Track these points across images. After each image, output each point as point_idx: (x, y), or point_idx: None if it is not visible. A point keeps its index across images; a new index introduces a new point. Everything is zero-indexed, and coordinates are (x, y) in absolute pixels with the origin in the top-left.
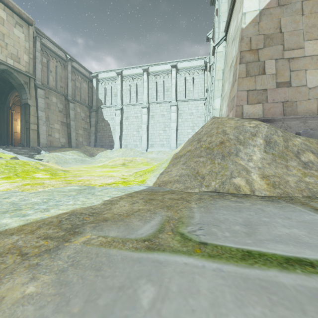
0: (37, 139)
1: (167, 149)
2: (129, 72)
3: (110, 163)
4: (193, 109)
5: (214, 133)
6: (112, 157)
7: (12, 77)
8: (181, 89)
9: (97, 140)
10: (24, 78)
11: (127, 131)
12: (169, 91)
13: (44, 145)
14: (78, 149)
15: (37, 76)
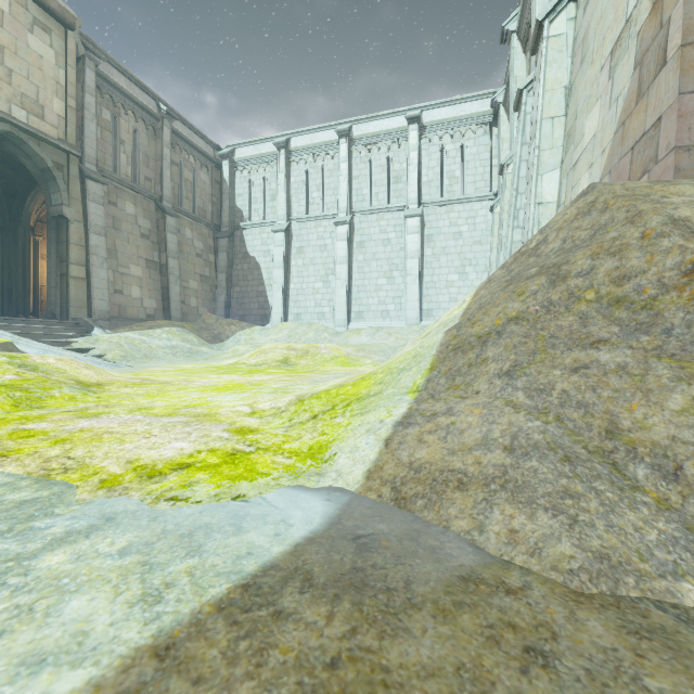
0: (87, 300)
1: (397, 323)
2: (306, 140)
3: (252, 359)
4: (462, 224)
5: (632, 238)
6: (264, 343)
7: (25, 152)
8: (431, 176)
9: (232, 305)
10: (55, 154)
11: (300, 282)
12: (402, 181)
13: (103, 314)
14: (185, 325)
15: (87, 152)
